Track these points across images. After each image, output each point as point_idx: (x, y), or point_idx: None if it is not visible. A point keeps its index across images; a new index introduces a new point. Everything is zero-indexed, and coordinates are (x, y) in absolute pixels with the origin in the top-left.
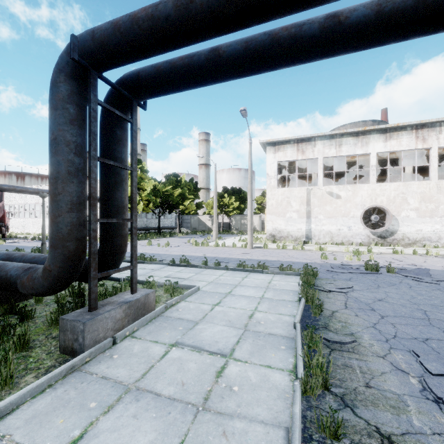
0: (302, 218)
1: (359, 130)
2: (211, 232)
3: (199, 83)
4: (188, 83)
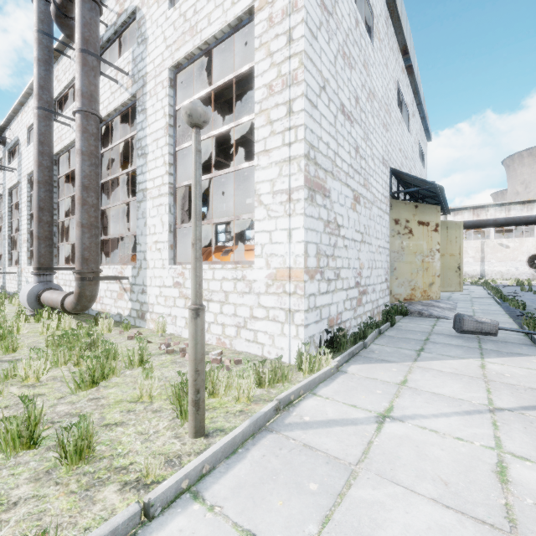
0: (477, 262)
1: (525, 200)
2: None
3: None
4: None
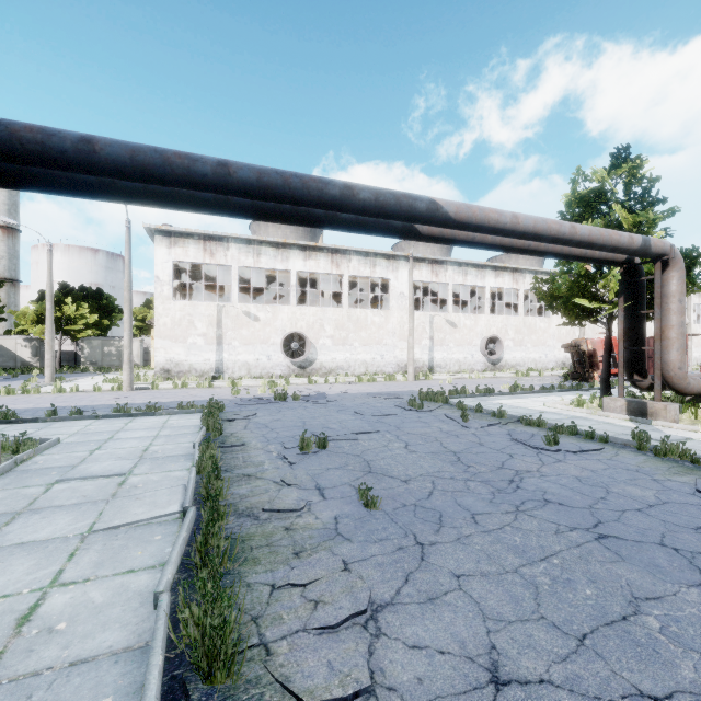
0: (211, 345)
1: (280, 242)
2: (32, 371)
3: (84, 197)
4: (68, 193)
